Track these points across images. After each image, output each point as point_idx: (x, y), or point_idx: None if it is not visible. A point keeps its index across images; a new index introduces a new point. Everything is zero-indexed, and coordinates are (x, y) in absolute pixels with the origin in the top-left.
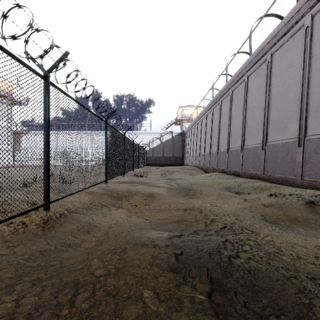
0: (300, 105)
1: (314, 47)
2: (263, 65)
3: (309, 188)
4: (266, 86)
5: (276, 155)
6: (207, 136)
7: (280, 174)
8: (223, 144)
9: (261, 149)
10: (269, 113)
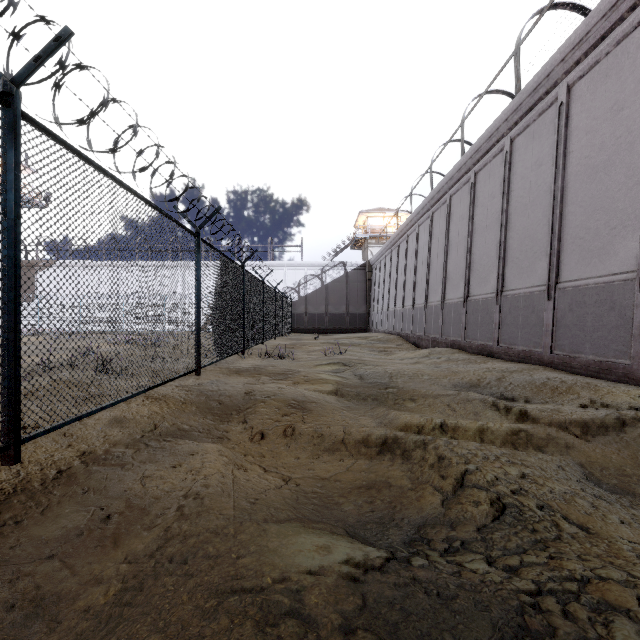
0: None
1: None
2: (548, 112)
3: None
4: (556, 158)
5: (583, 310)
6: (420, 270)
7: (593, 354)
8: (455, 287)
9: (545, 298)
10: (563, 217)
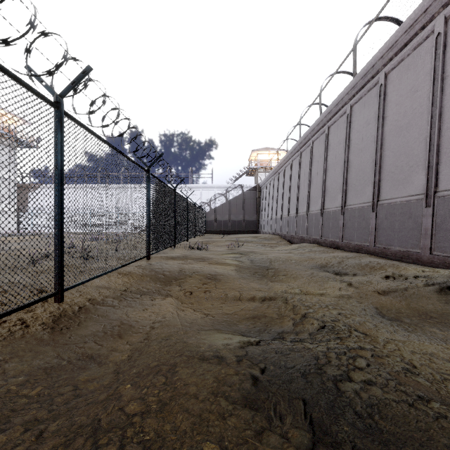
0: (429, 147)
1: (448, 63)
2: (373, 89)
3: (442, 267)
4: (377, 120)
5: (393, 219)
6: (293, 191)
7: (399, 246)
8: (316, 203)
9: (371, 211)
10: (382, 158)
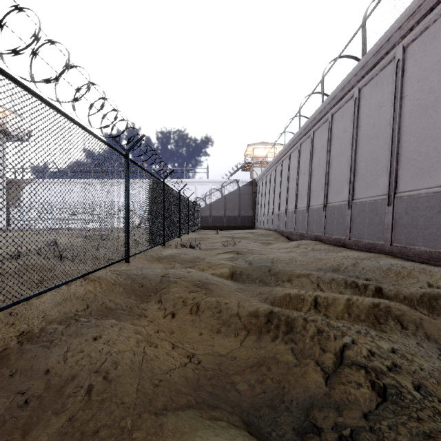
0: None
1: None
2: (387, 67)
3: None
4: (394, 101)
5: (416, 213)
6: (291, 185)
7: (425, 246)
8: (317, 197)
9: (386, 204)
10: (400, 144)
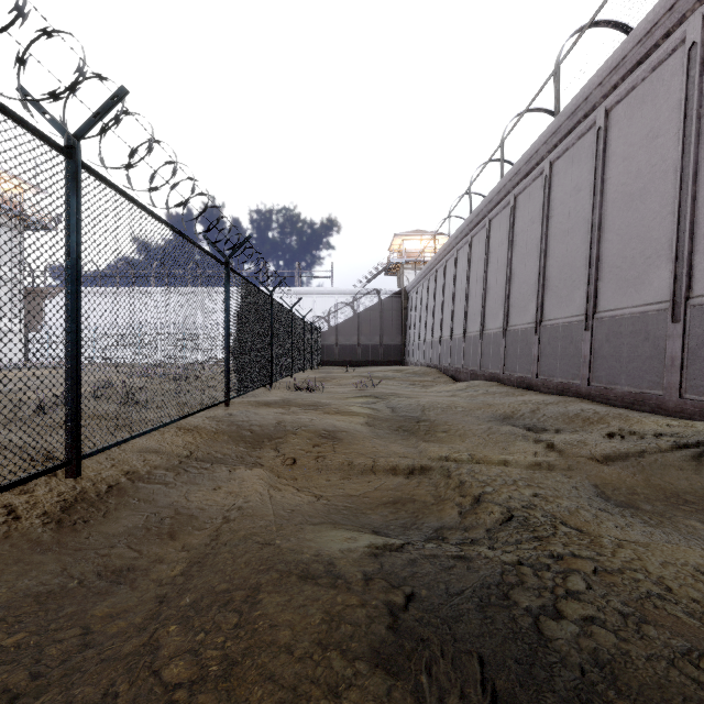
0: (677, 226)
1: None
2: (586, 136)
3: (699, 418)
4: (594, 184)
5: (619, 341)
6: (458, 299)
7: (629, 385)
8: (495, 316)
9: (583, 328)
10: (601, 245)
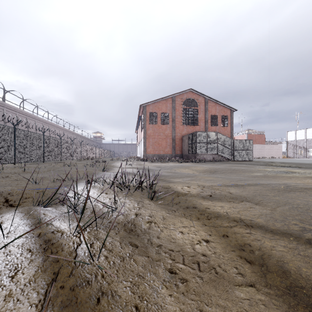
0: None
1: None
2: None
3: None
4: None
5: None
6: None
7: None
8: None
9: None
10: None
